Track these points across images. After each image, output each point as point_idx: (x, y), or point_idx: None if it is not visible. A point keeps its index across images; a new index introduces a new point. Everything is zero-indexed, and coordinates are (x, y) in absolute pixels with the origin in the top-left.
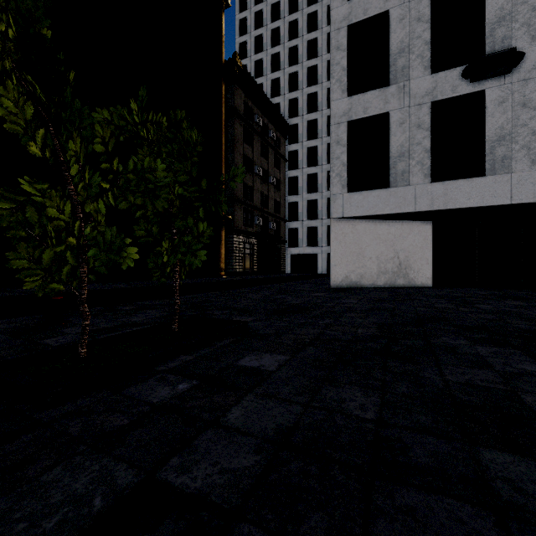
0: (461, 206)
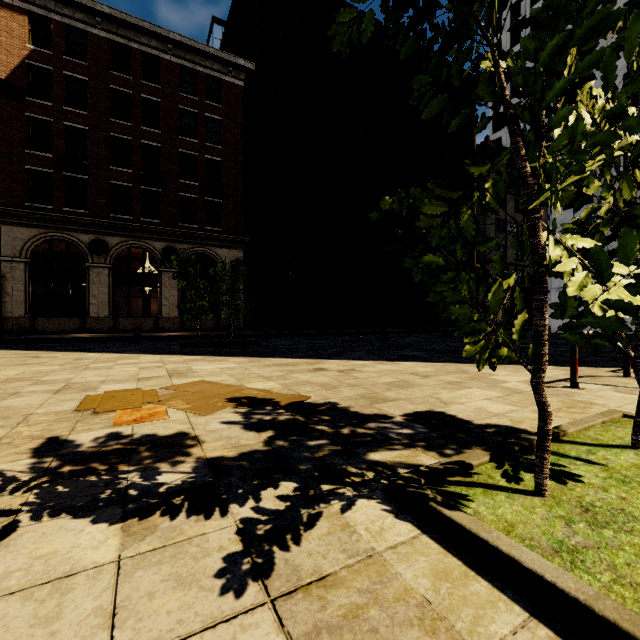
0: None
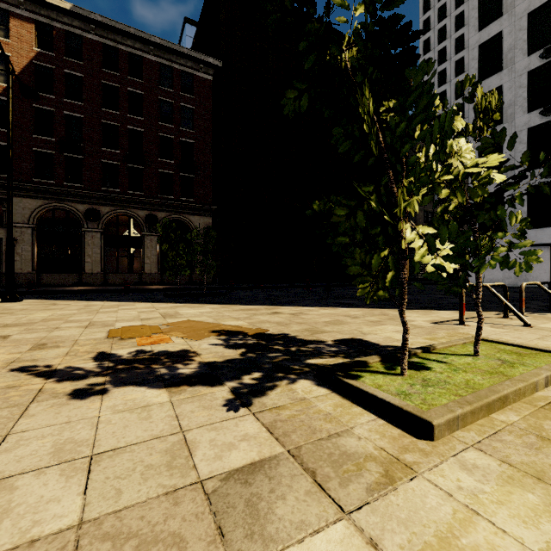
0: (545, 242)
